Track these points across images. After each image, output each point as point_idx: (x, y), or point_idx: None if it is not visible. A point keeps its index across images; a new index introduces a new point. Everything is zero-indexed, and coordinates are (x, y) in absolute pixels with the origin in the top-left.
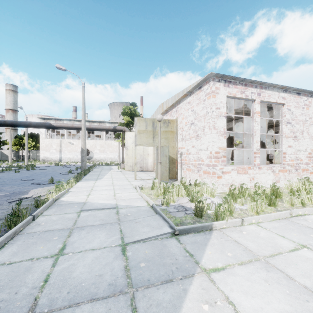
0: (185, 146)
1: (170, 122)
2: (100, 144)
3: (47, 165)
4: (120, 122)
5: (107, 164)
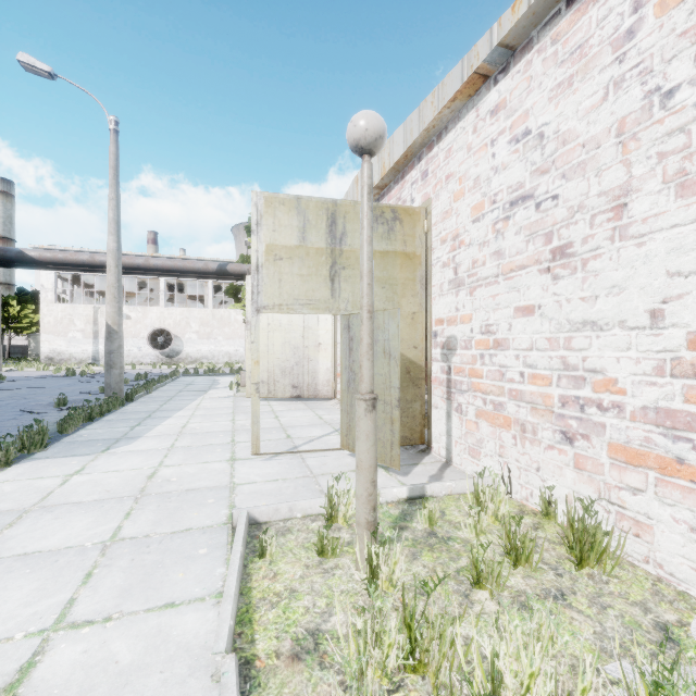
0: (470, 312)
1: (400, 220)
2: (200, 318)
3: (51, 372)
4: (242, 254)
5: (210, 370)
